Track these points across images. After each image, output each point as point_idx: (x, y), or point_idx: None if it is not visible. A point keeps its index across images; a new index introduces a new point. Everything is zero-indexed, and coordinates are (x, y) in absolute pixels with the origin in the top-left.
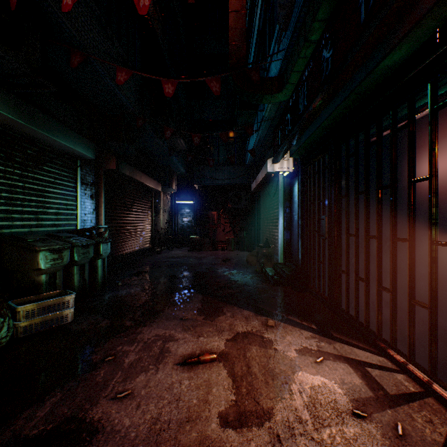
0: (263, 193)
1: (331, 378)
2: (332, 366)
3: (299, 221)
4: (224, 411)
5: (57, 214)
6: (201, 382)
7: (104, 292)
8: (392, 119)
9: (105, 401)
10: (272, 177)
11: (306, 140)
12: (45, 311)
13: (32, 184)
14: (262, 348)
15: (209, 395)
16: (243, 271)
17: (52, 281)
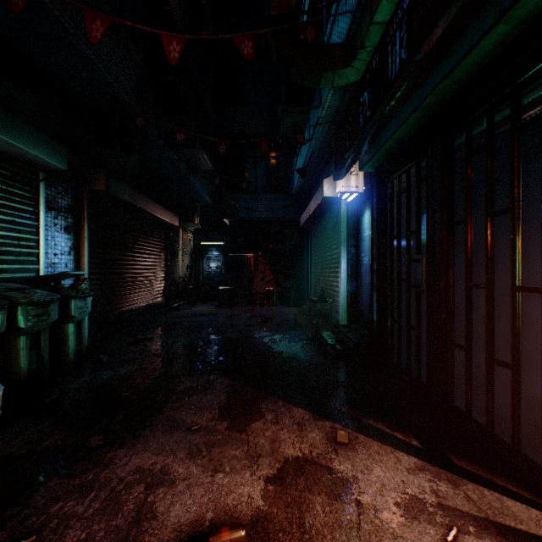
0: (316, 229)
1: None
2: None
3: (374, 265)
4: None
5: None
6: None
7: (76, 375)
8: None
9: None
10: (329, 205)
11: (390, 136)
12: None
13: None
14: (334, 502)
15: None
16: (290, 336)
17: None
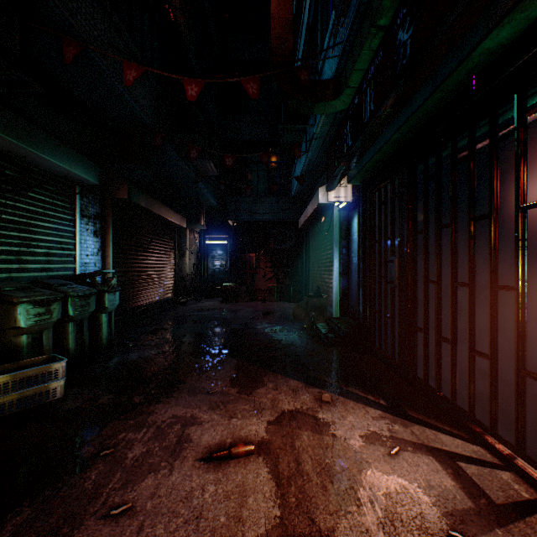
0: (313, 230)
1: (412, 479)
2: (411, 460)
3: (360, 265)
4: (264, 535)
5: (48, 254)
6: (232, 488)
7: (109, 357)
8: (492, 125)
9: (92, 522)
10: (324, 210)
11: (370, 159)
12: (24, 383)
13: (12, 214)
14: (316, 435)
15: (244, 509)
16: (288, 327)
17: (37, 343)
